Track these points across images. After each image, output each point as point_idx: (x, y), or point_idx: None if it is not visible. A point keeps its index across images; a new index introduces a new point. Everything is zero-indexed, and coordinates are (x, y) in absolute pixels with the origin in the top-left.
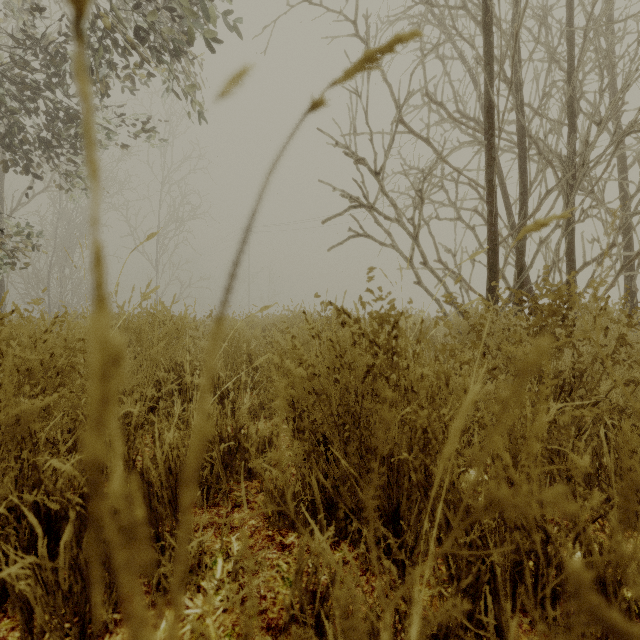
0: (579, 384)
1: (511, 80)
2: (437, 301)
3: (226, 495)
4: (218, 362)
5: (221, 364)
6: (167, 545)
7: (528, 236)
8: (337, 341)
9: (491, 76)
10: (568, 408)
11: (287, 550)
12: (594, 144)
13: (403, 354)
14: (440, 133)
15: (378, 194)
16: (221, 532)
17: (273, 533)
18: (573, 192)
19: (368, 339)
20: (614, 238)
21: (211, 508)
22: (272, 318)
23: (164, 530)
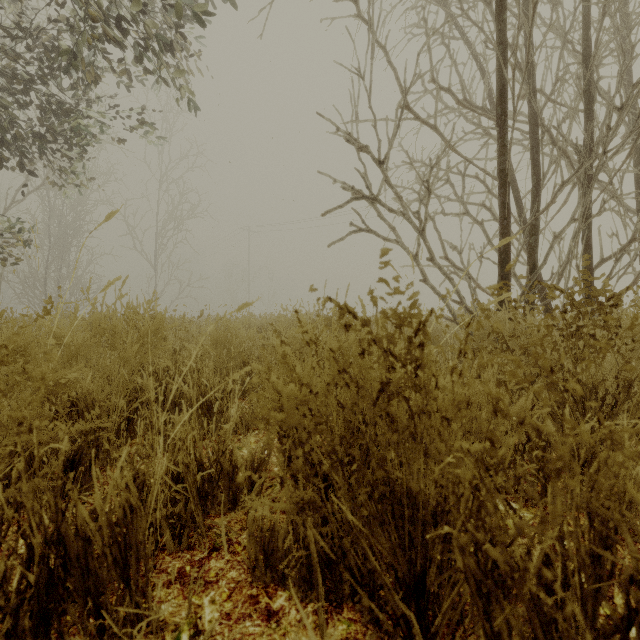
0: (627, 396)
1: (527, 59)
2: (444, 300)
3: (202, 536)
4: (206, 367)
5: (211, 368)
6: (107, 628)
7: (540, 231)
8: (339, 347)
9: (504, 57)
10: (619, 427)
11: (274, 620)
12: (617, 129)
13: (434, 368)
14: (445, 125)
15: (381, 186)
16: (188, 597)
17: (258, 592)
18: (592, 182)
19: (382, 346)
20: (634, 232)
21: (183, 552)
22: (270, 318)
23: (107, 602)
